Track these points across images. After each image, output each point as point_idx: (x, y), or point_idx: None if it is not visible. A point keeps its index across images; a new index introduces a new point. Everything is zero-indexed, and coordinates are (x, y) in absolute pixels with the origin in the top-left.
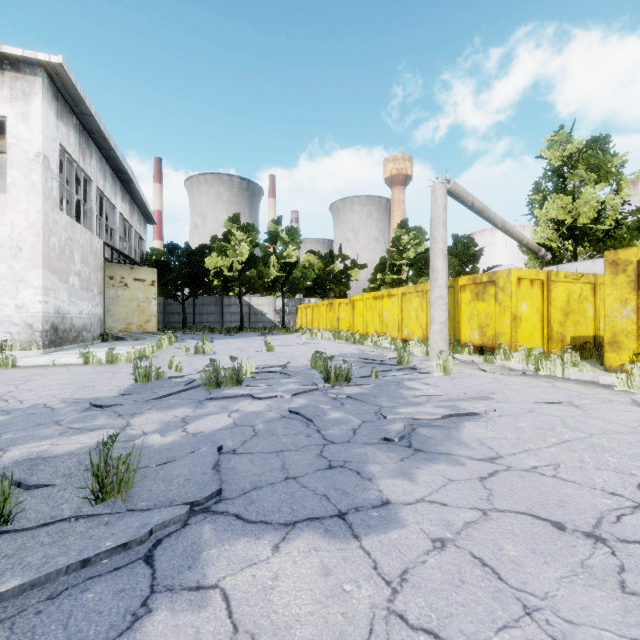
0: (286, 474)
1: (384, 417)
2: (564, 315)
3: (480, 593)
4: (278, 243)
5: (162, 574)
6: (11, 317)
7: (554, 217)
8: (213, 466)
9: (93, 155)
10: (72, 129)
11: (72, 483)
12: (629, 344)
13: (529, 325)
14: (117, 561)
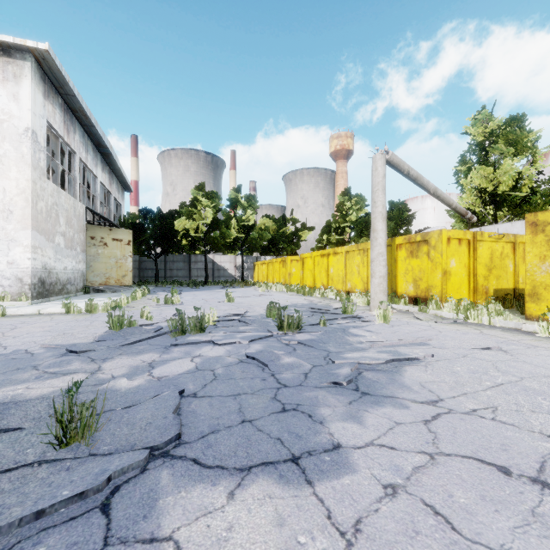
0: (242, 417)
1: (332, 362)
2: (488, 270)
3: (435, 545)
4: (238, 208)
5: (117, 524)
6: (3, 272)
7: (477, 185)
8: (174, 410)
9: (76, 131)
10: (58, 108)
11: (40, 427)
12: (547, 295)
13: (457, 279)
14: (74, 510)
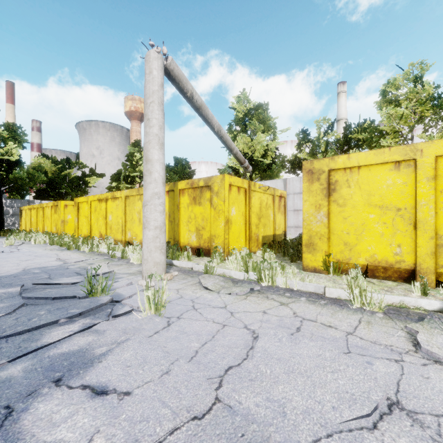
0: None
1: None
2: (258, 219)
3: None
4: None
5: None
6: None
7: (241, 150)
8: None
9: None
10: None
11: None
12: (322, 246)
13: (237, 227)
14: None
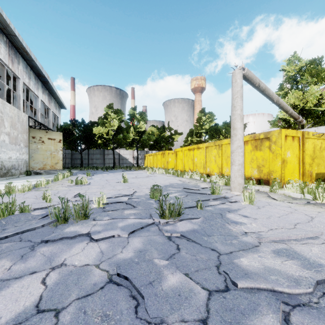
0: None
1: (233, 283)
2: (312, 159)
3: None
4: (134, 120)
5: None
6: None
7: (292, 103)
8: None
9: (20, 63)
10: (3, 43)
11: None
12: None
13: (291, 166)
14: None
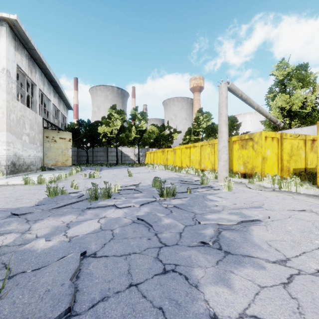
0: (130, 280)
1: (199, 222)
2: (289, 157)
3: None
4: (136, 120)
5: None
6: None
7: (280, 105)
8: (72, 275)
9: (37, 72)
10: (24, 57)
11: None
12: None
13: (271, 162)
14: None
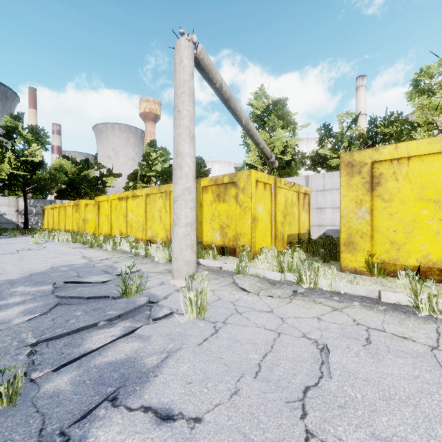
0: None
1: None
2: (284, 217)
3: None
4: (18, 139)
5: None
6: None
7: None
8: None
9: None
10: None
11: None
12: (364, 245)
13: (263, 226)
14: None
